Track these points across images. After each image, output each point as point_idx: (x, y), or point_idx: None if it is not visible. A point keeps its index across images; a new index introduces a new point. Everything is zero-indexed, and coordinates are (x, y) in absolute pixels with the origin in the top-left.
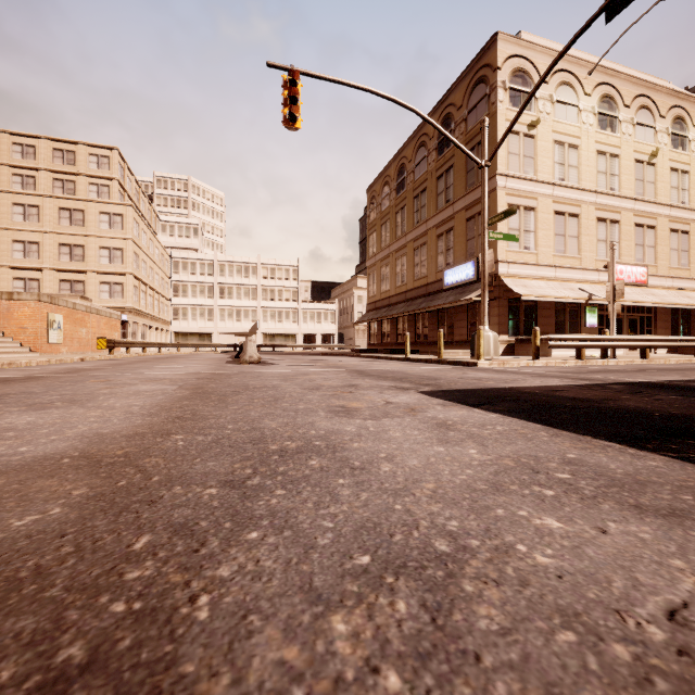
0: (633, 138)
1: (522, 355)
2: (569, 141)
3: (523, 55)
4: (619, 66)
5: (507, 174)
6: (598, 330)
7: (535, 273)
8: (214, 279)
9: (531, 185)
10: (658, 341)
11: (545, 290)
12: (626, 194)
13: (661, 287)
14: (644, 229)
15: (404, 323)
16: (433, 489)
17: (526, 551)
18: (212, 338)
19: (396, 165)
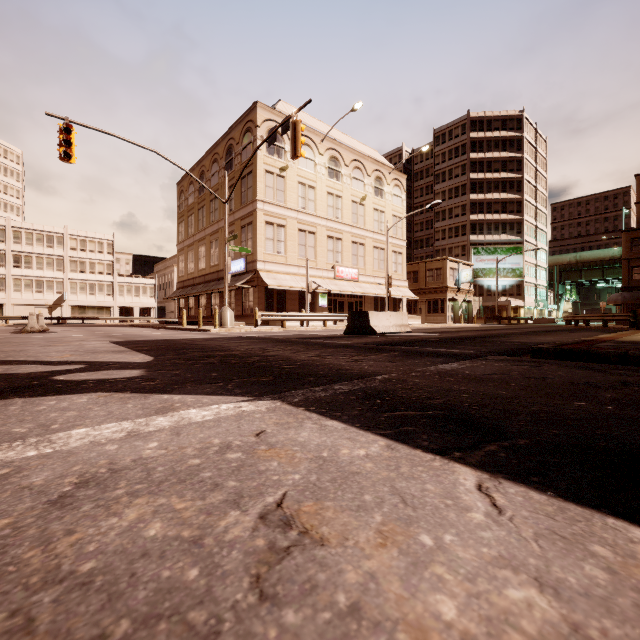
0: (351, 187)
1: (273, 325)
2: (309, 183)
3: (277, 121)
4: (347, 137)
5: (265, 200)
6: (329, 309)
7: (285, 269)
8: (6, 246)
9: (282, 210)
10: (333, 316)
11: (288, 282)
12: (346, 222)
13: (368, 282)
14: (358, 245)
15: (204, 300)
16: (38, 352)
17: (39, 354)
18: (3, 309)
19: (199, 170)
